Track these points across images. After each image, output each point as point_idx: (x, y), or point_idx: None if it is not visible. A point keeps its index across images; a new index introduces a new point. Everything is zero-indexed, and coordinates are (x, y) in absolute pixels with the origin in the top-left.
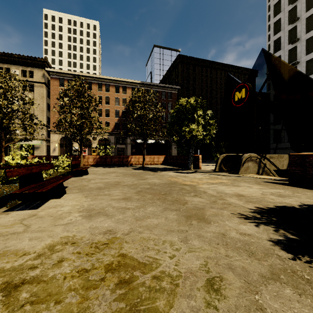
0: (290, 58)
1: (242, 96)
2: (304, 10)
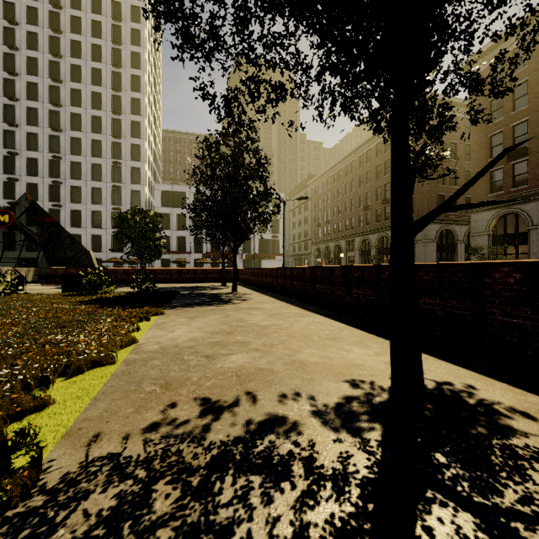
0: (6, 141)
1: (6, 220)
2: (26, 96)
